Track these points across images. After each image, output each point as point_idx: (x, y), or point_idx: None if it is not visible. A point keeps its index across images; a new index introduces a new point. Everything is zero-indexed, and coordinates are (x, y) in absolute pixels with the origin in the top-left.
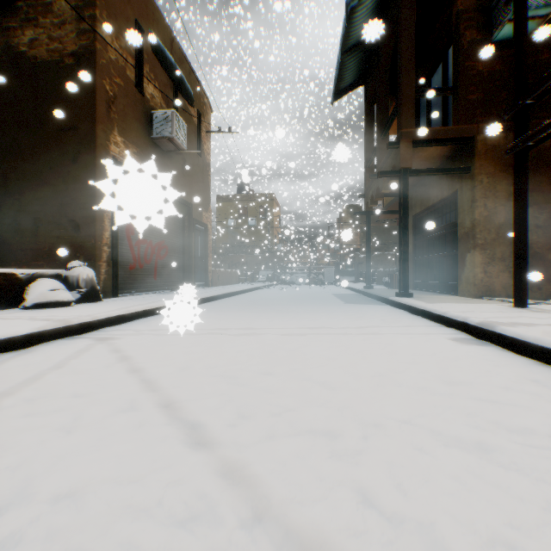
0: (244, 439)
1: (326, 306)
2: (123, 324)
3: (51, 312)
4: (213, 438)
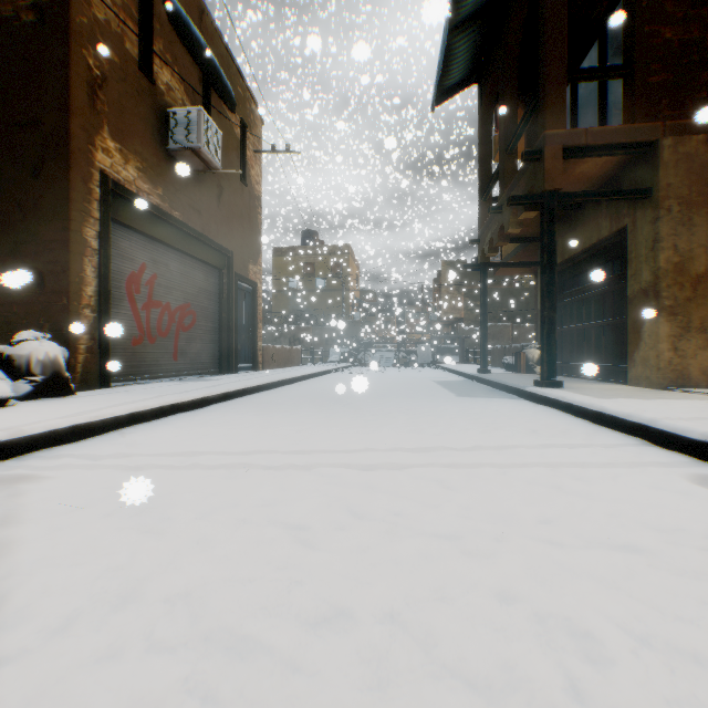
0: None
1: (431, 402)
2: (85, 440)
3: None
4: None
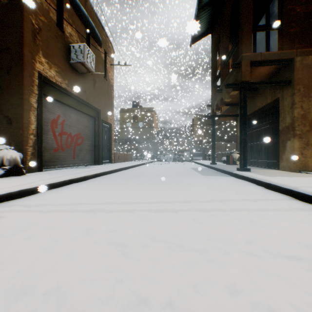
0: None
1: (190, 178)
2: (26, 197)
3: None
4: None
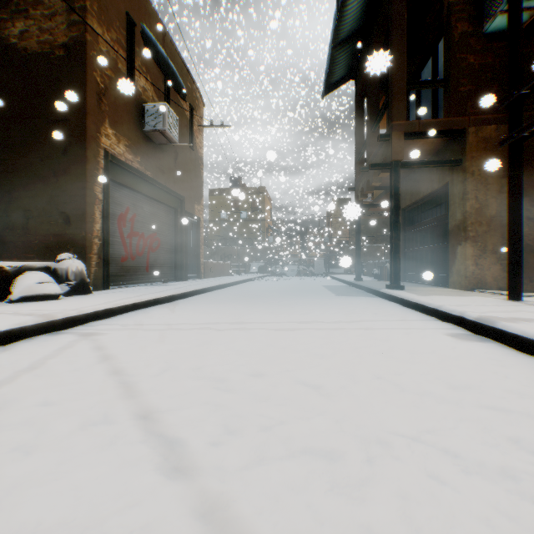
0: (229, 463)
1: (317, 299)
2: (111, 317)
3: (36, 306)
4: (193, 461)
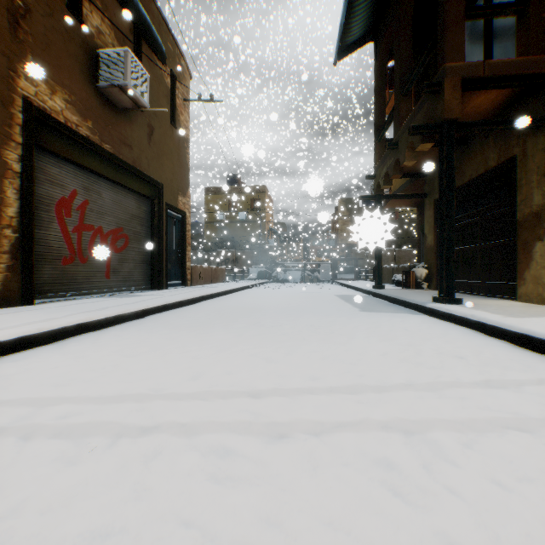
0: None
1: (339, 318)
2: None
3: None
4: None
